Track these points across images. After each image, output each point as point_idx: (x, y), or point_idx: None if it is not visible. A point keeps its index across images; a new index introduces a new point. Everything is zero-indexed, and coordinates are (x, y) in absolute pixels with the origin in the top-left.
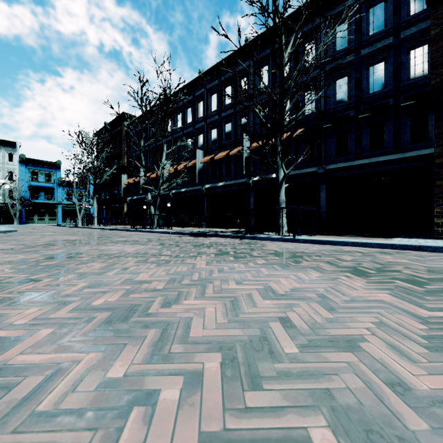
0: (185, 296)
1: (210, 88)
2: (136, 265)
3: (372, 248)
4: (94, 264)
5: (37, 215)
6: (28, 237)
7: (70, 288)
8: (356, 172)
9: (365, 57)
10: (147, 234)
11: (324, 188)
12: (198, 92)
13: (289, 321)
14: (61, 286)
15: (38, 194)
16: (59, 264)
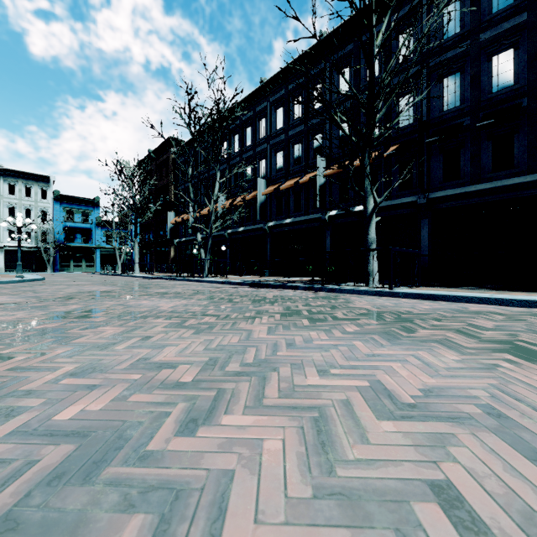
0: (228, 402)
1: (275, 101)
2: (165, 331)
3: (513, 306)
4: (107, 328)
5: (72, 261)
6: (51, 287)
7: (45, 375)
8: (472, 201)
9: (486, 43)
10: (195, 284)
11: (427, 224)
12: (259, 107)
13: (459, 499)
14: (32, 372)
15: (74, 236)
16: (60, 328)
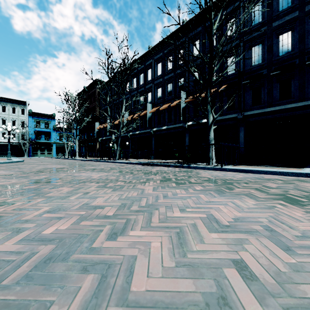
0: (132, 225)
1: (157, 59)
2: (96, 190)
3: (288, 176)
4: (64, 188)
5: (39, 150)
6: (28, 165)
7: (33, 212)
8: (268, 117)
9: (276, 28)
10: (111, 164)
11: (243, 129)
12: (148, 62)
13: (246, 267)
14: (26, 210)
15: (40, 136)
16: (37, 188)
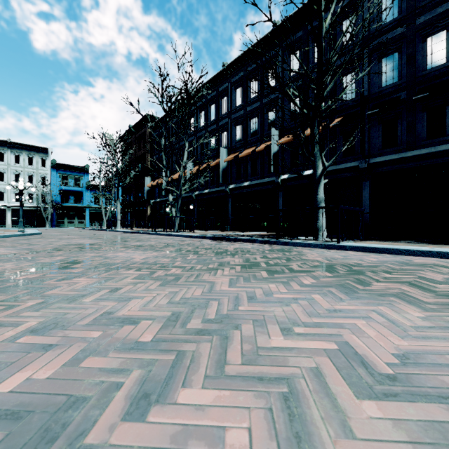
0: (187, 370)
1: (235, 82)
2: (134, 283)
3: None
4: (81, 279)
5: (67, 218)
6: (45, 240)
7: (5, 331)
8: (408, 165)
9: (421, 26)
10: (167, 237)
11: (368, 185)
12: (221, 87)
13: None
14: None
15: (68, 197)
16: (38, 279)
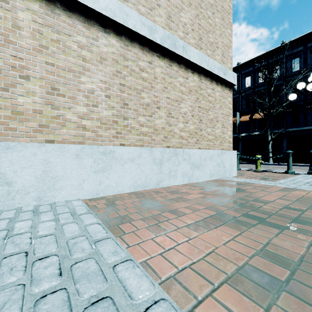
0: None
1: None
2: None
3: None
4: None
5: None
6: None
7: None
8: (304, 133)
9: (309, 76)
10: None
11: (285, 140)
12: None
13: None
14: None
15: None
16: None
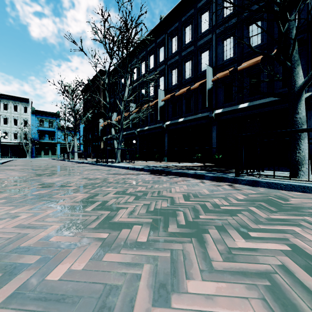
0: None
1: (171, 32)
2: None
3: None
4: None
5: (43, 151)
6: None
7: None
8: None
9: None
10: (105, 169)
11: None
12: (159, 39)
13: None
14: None
15: (44, 136)
16: None
